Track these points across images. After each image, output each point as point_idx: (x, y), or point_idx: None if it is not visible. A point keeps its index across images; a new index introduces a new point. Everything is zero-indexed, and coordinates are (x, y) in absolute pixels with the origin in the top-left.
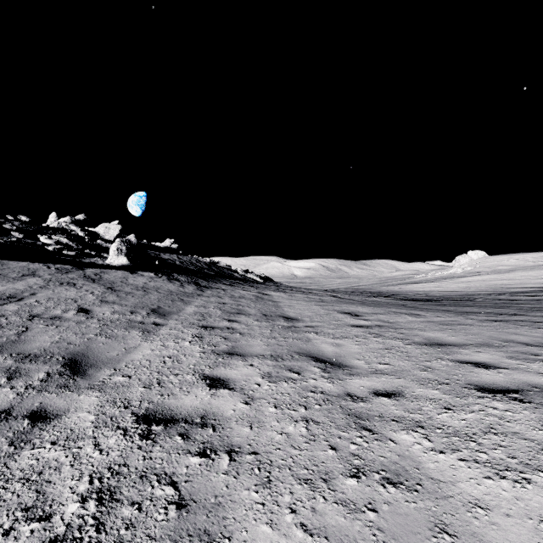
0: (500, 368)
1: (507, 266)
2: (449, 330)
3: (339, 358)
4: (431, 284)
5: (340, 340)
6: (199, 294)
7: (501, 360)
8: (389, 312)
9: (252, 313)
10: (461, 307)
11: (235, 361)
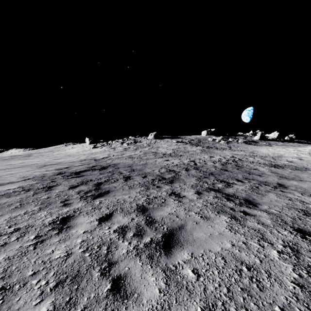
0: None
1: None
2: None
3: None
4: None
5: None
6: None
7: None
8: None
9: None
10: None
11: None
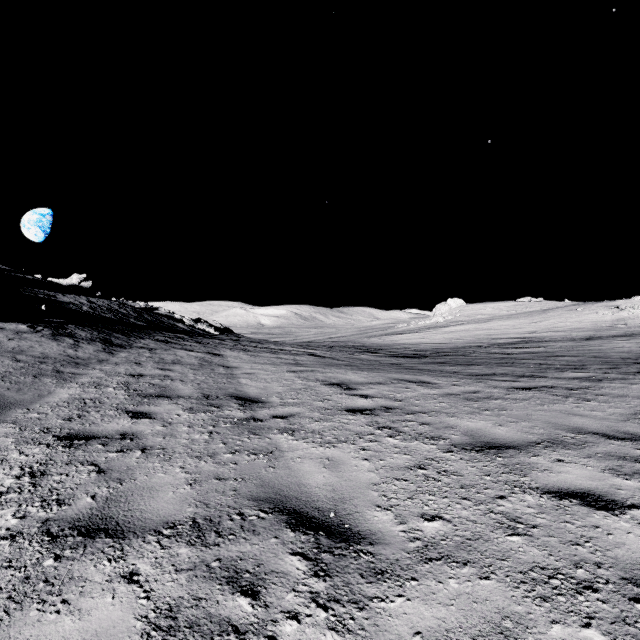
0: (629, 507)
1: (485, 315)
2: (486, 412)
3: (342, 507)
4: (416, 335)
5: (335, 449)
6: (102, 360)
7: (609, 480)
8: (391, 380)
9: (184, 394)
10: (466, 366)
11: (90, 562)
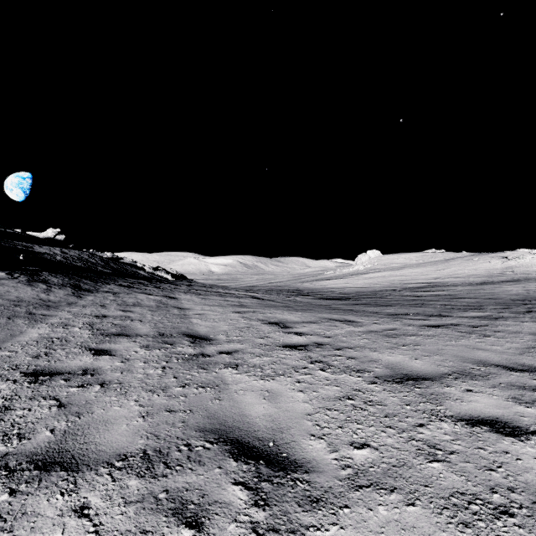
0: (533, 433)
1: (398, 264)
2: (403, 347)
3: (280, 436)
4: (341, 280)
5: (274, 382)
6: (71, 303)
7: (513, 408)
8: (322, 319)
9: (142, 332)
10: (384, 307)
11: (43, 496)
